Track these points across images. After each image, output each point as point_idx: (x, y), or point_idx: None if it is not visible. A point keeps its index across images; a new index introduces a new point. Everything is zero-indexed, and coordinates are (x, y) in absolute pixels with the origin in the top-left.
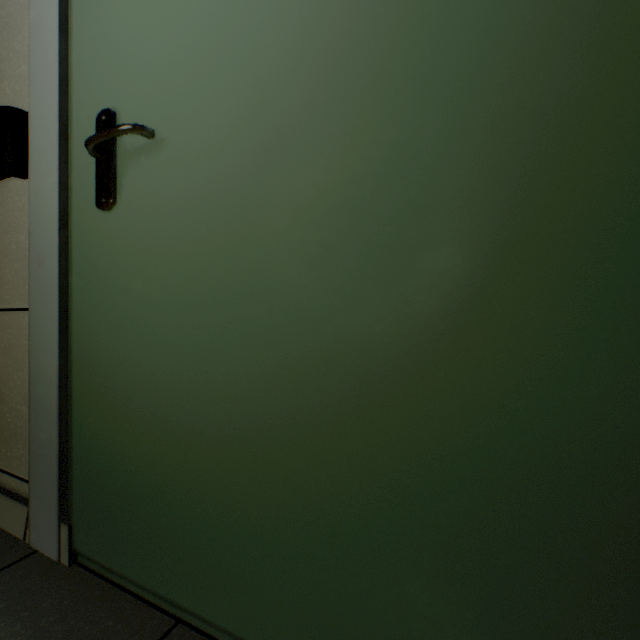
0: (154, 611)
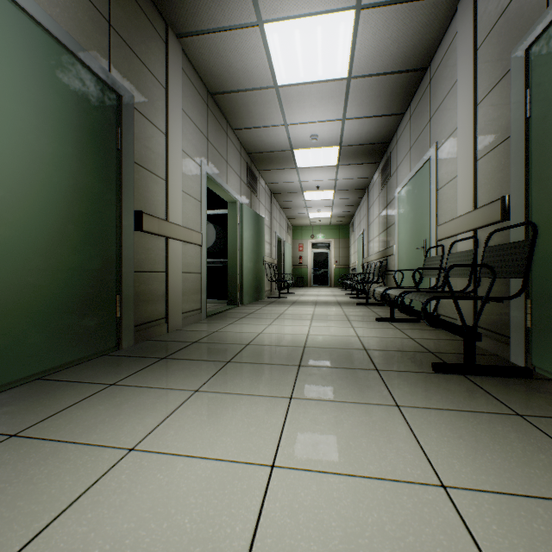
0: None
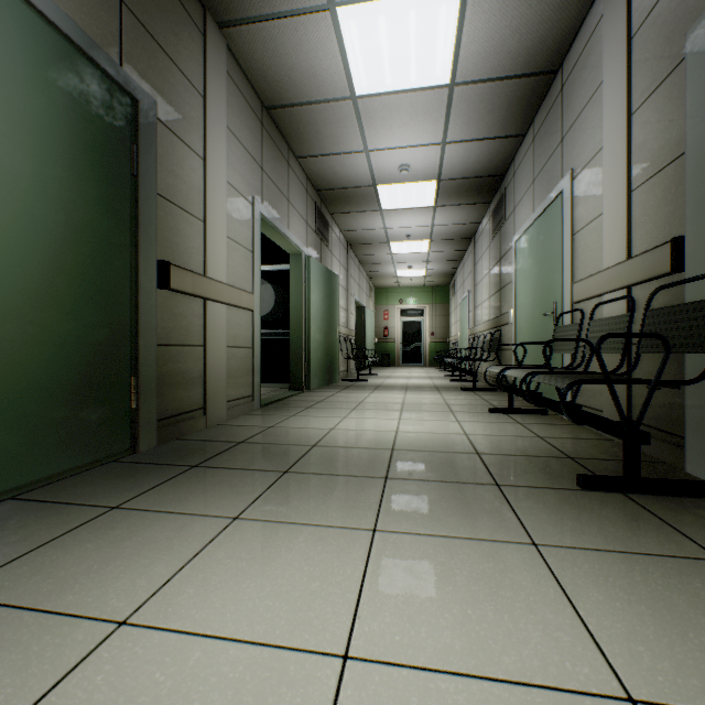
0: None
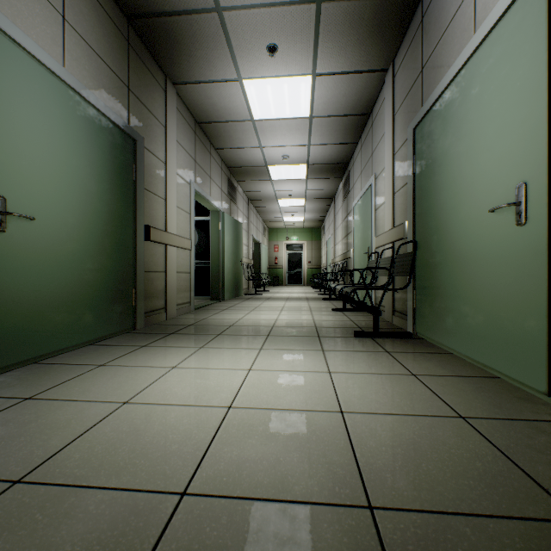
0: (26, 366)
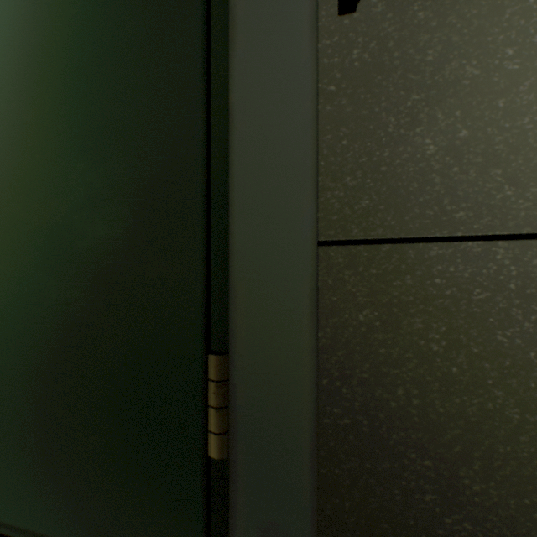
0: None
